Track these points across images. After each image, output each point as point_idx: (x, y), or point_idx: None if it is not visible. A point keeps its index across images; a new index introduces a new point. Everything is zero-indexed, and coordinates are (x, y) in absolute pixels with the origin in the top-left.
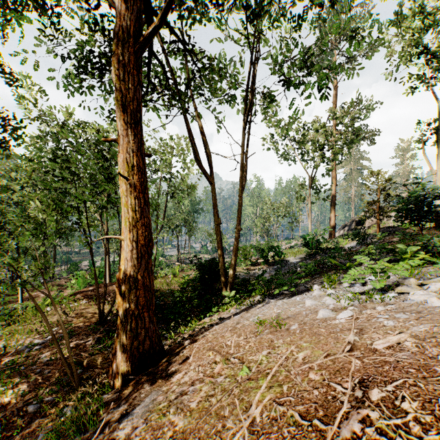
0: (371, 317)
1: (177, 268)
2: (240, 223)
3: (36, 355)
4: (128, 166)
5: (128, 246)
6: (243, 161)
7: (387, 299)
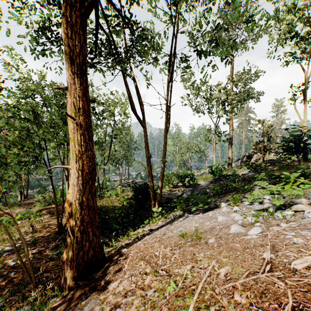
0: (280, 234)
1: (119, 190)
2: (165, 156)
3: (6, 260)
4: (75, 108)
5: (75, 174)
6: (167, 110)
7: (287, 216)
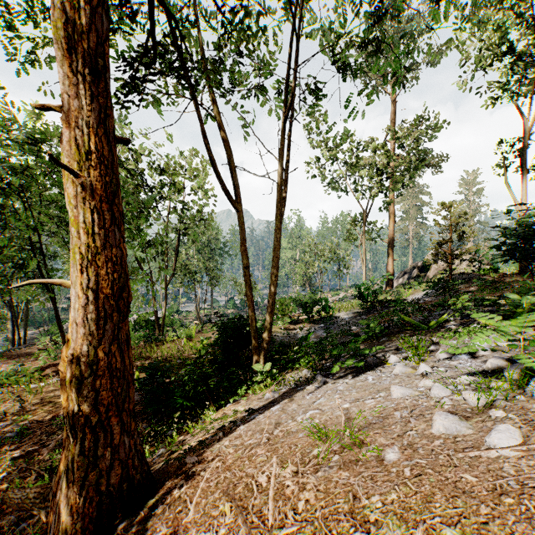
0: None
1: (194, 329)
2: (278, 265)
3: None
4: (80, 151)
5: (79, 298)
6: (282, 179)
7: None
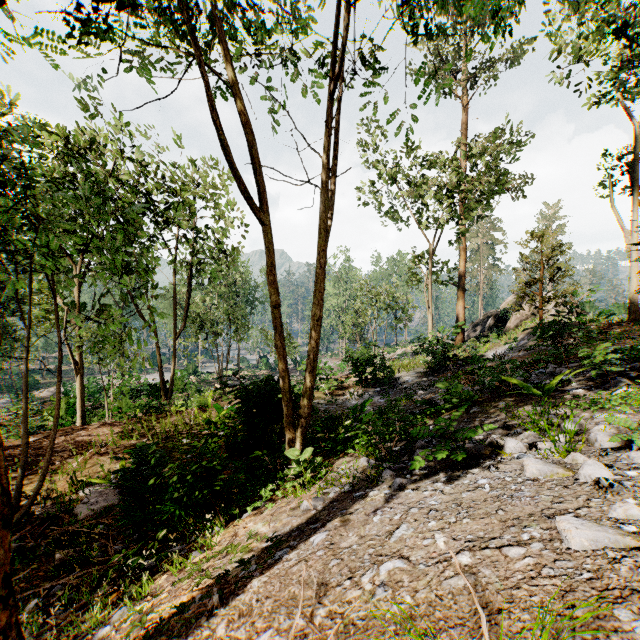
0: None
1: (210, 395)
2: (322, 304)
3: None
4: None
5: None
6: (327, 178)
7: None
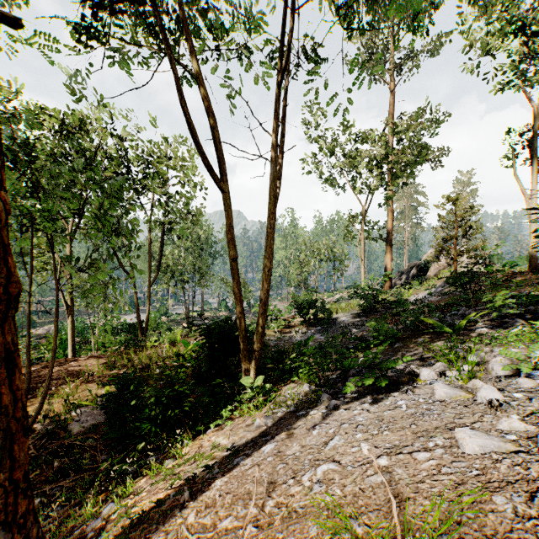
0: None
1: (179, 332)
2: (272, 257)
3: None
4: None
5: None
6: (276, 154)
7: None
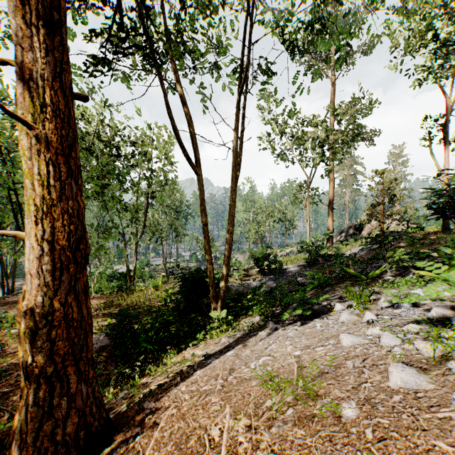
0: None
1: (160, 279)
2: (233, 223)
3: None
4: (35, 104)
5: (34, 249)
6: (237, 146)
7: None
